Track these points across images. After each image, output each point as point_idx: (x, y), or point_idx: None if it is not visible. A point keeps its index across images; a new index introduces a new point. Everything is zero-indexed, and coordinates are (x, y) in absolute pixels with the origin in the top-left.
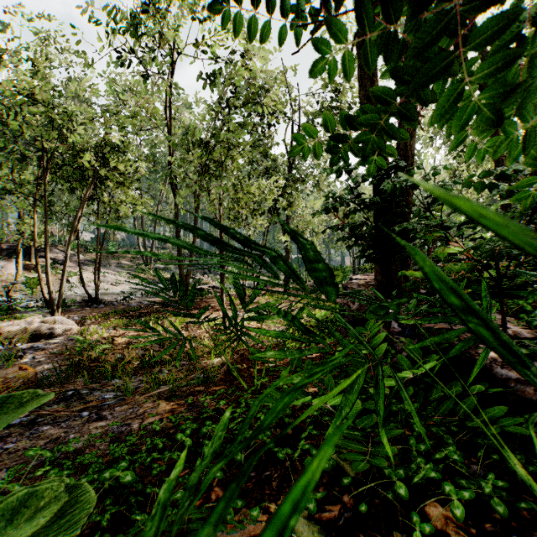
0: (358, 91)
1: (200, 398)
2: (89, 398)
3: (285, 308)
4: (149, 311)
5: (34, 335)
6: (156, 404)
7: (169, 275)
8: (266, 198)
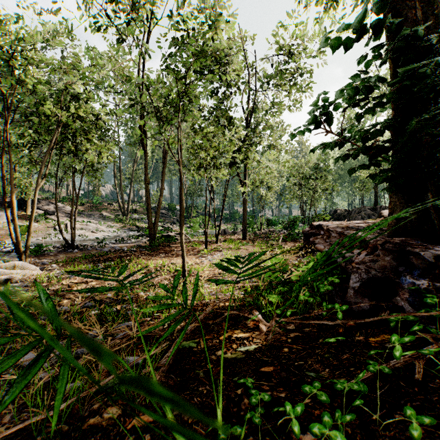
0: None
1: None
2: None
3: (245, 253)
4: (117, 256)
5: None
6: None
7: (143, 224)
8: (227, 149)
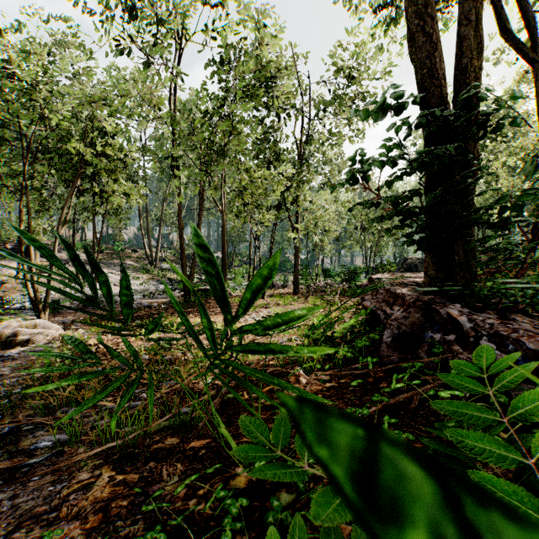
0: (405, 10)
1: (144, 507)
2: (23, 443)
3: None
4: (147, 314)
5: (10, 341)
6: (95, 475)
7: (174, 276)
8: (274, 190)
